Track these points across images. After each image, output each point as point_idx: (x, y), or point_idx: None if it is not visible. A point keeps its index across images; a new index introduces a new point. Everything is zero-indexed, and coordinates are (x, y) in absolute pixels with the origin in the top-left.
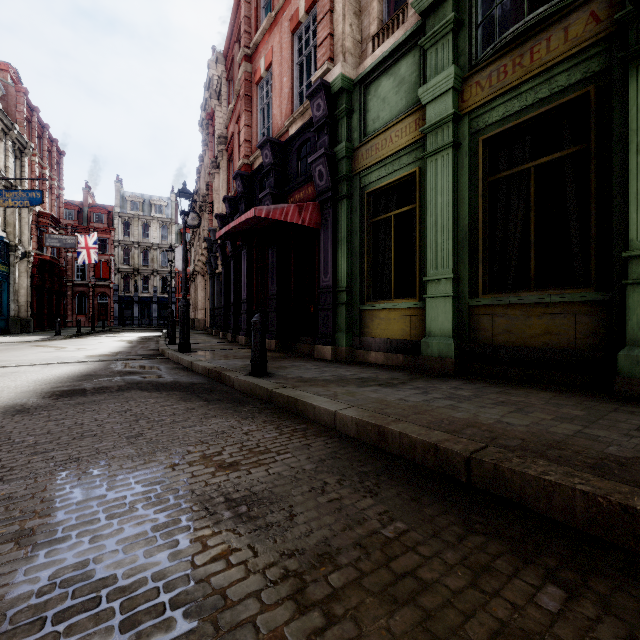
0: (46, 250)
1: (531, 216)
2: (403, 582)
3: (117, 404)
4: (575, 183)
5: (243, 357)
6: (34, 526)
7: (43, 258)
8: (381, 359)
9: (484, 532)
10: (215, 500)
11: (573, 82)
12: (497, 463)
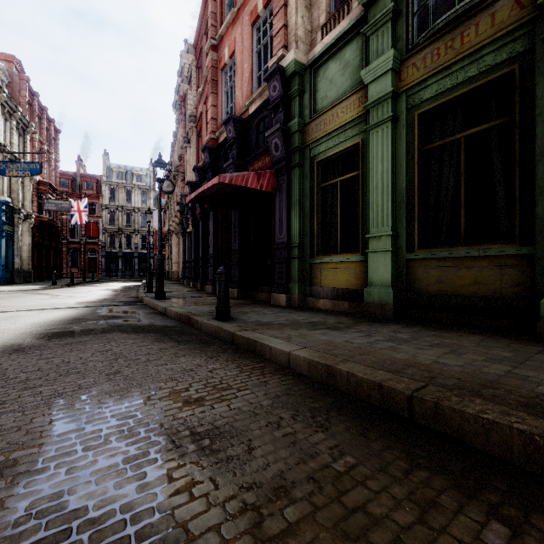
0: (45, 213)
1: (461, 180)
2: (354, 517)
3: (100, 344)
4: (501, 151)
5: (210, 304)
6: (17, 457)
7: (42, 220)
8: (329, 305)
9: (428, 467)
10: (181, 433)
11: (499, 61)
12: (437, 401)
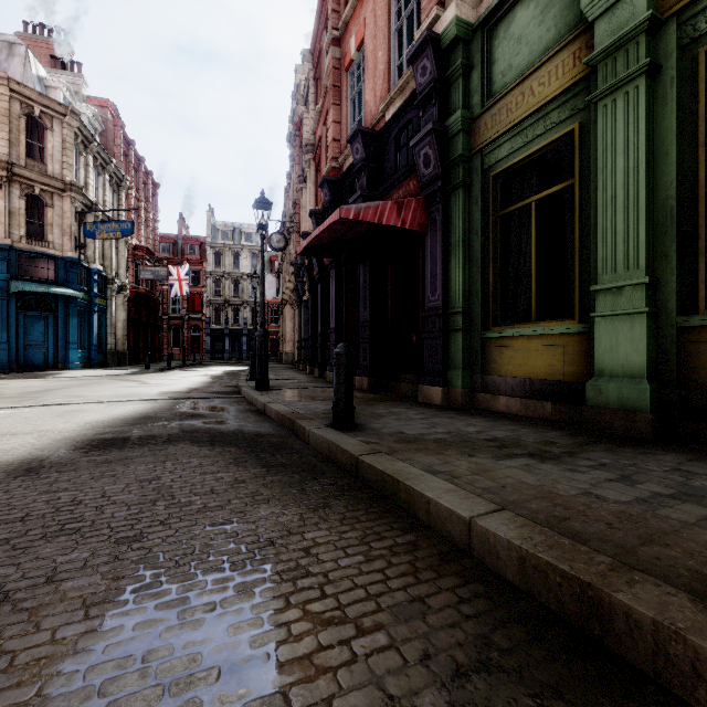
0: (141, 283)
1: None
2: None
3: (149, 466)
4: None
5: (328, 398)
6: None
7: (139, 291)
8: (516, 407)
9: None
10: None
11: None
12: None
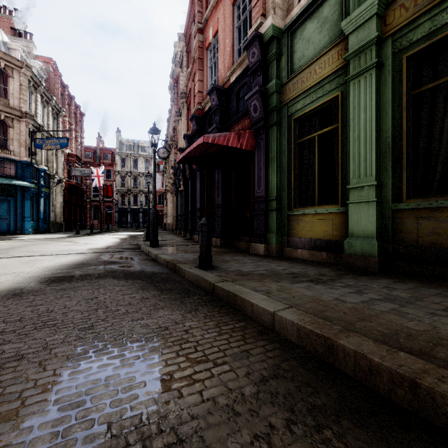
0: (73, 178)
1: None
2: None
3: (89, 291)
4: None
5: (195, 251)
6: None
7: (71, 183)
8: (306, 255)
9: None
10: None
11: None
12: None
